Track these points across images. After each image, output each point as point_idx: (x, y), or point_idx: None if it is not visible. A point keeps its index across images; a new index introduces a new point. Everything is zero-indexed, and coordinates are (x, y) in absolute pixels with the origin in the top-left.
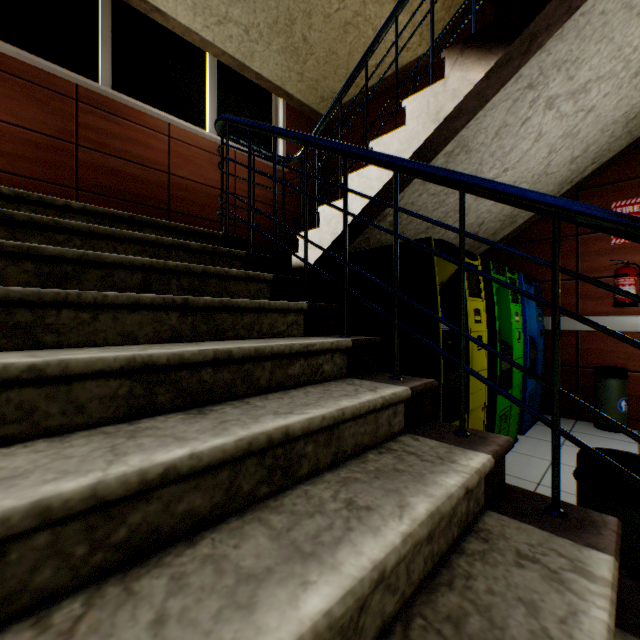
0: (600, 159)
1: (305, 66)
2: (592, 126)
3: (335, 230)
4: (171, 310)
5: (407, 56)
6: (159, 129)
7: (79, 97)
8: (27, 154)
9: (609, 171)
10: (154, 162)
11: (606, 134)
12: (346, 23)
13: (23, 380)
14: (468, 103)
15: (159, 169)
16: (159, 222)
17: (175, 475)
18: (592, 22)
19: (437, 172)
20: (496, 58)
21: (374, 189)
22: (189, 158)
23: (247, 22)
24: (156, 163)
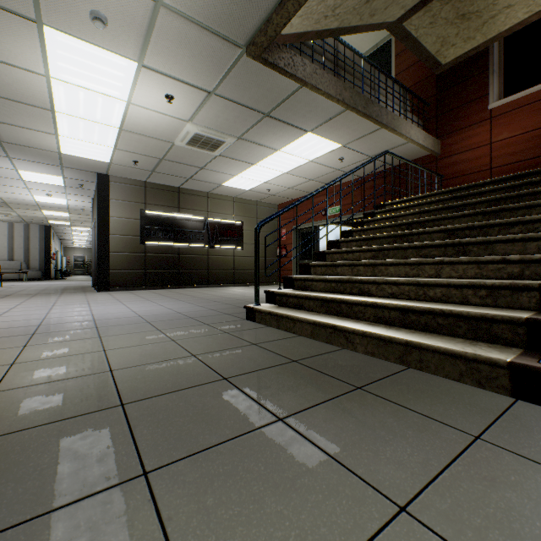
0: None
1: None
2: None
3: None
4: (478, 215)
5: None
6: None
7: None
8: (530, 146)
9: None
10: None
11: None
12: None
13: (422, 233)
14: None
15: None
16: (530, 172)
17: (427, 245)
18: None
19: None
20: None
21: None
22: None
23: None
24: None
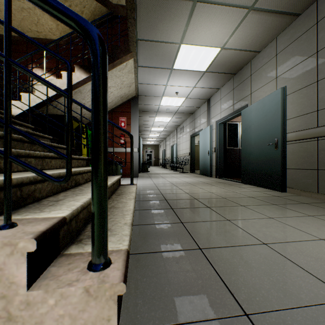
0: (117, 104)
1: None
2: (113, 96)
3: (31, 104)
4: None
5: (54, 37)
6: None
7: None
8: None
9: (119, 108)
10: None
11: (117, 99)
12: (23, 8)
13: None
14: (82, 82)
15: None
16: None
17: None
18: (109, 76)
19: (76, 101)
20: (89, 75)
21: (50, 95)
22: None
23: None
24: None
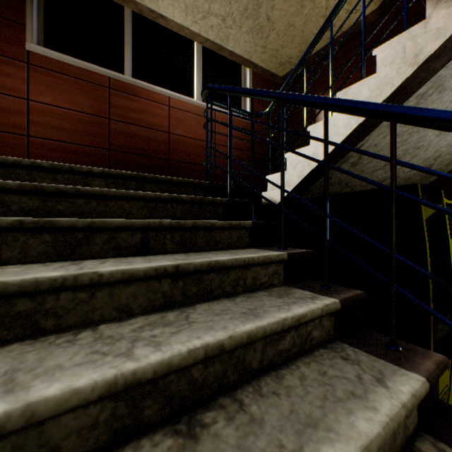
0: None
1: (267, 40)
2: None
3: (301, 173)
4: (163, 277)
5: (355, 17)
6: (162, 101)
7: (110, 86)
8: (79, 128)
9: None
10: (159, 126)
11: None
12: None
13: None
14: None
15: (162, 130)
16: (158, 178)
17: None
18: None
19: None
20: None
21: (341, 135)
22: (182, 120)
23: (224, 13)
24: (160, 126)
